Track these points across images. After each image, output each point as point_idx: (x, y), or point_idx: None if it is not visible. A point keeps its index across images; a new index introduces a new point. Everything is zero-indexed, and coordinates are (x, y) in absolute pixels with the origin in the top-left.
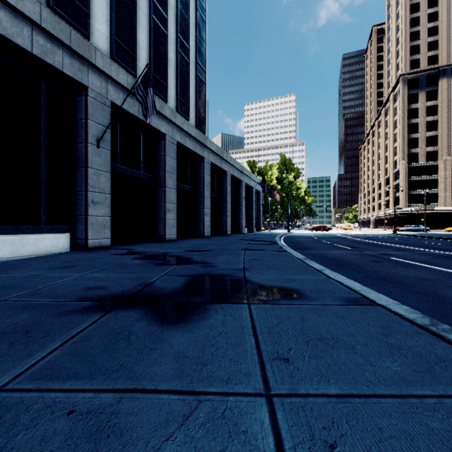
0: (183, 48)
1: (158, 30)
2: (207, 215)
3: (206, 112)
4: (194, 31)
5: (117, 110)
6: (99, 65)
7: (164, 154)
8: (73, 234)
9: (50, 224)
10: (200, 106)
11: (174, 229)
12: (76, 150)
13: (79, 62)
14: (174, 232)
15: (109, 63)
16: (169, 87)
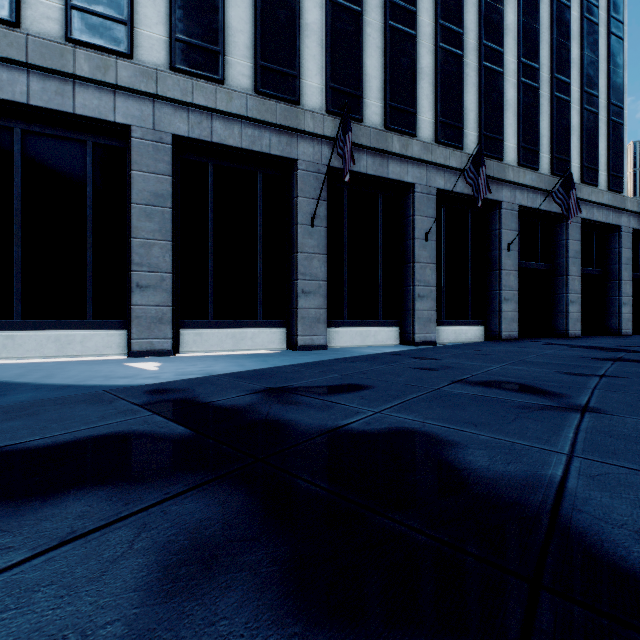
0: (590, 100)
1: (560, 104)
2: (625, 304)
3: (624, 162)
4: (605, 65)
5: (520, 210)
6: (510, 178)
7: (566, 238)
8: (486, 327)
9: (472, 318)
10: (615, 159)
11: (578, 323)
12: (489, 257)
13: (496, 184)
14: (577, 327)
15: (517, 171)
16: (571, 159)
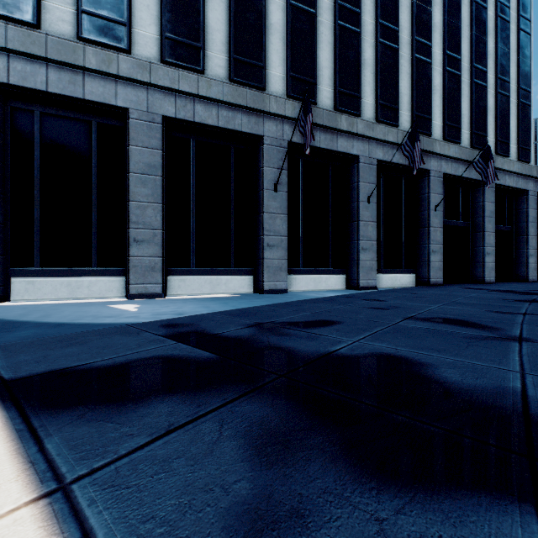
0: (503, 85)
1: (478, 89)
2: (532, 256)
3: (531, 137)
4: (515, 56)
5: (445, 177)
6: (437, 151)
7: (483, 200)
8: (416, 275)
9: (405, 267)
10: (523, 134)
11: (493, 271)
12: (419, 216)
13: (425, 156)
14: (492, 274)
15: (443, 145)
16: (487, 134)
